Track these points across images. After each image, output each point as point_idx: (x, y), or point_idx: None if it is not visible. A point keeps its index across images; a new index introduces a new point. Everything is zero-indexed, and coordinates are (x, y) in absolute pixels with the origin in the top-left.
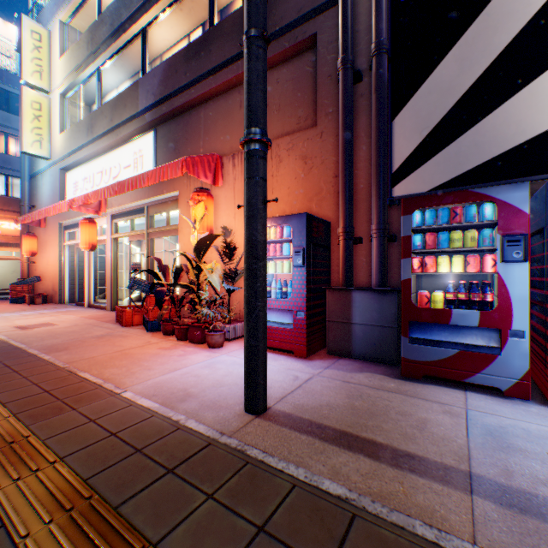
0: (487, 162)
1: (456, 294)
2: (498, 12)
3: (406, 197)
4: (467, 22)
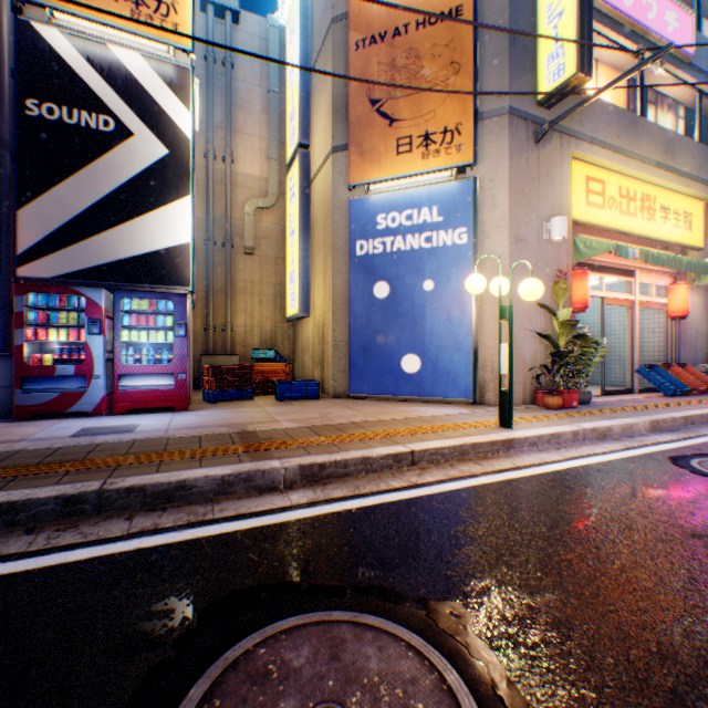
0: (97, 267)
1: (64, 355)
2: (104, 170)
3: (33, 279)
4: (83, 164)
